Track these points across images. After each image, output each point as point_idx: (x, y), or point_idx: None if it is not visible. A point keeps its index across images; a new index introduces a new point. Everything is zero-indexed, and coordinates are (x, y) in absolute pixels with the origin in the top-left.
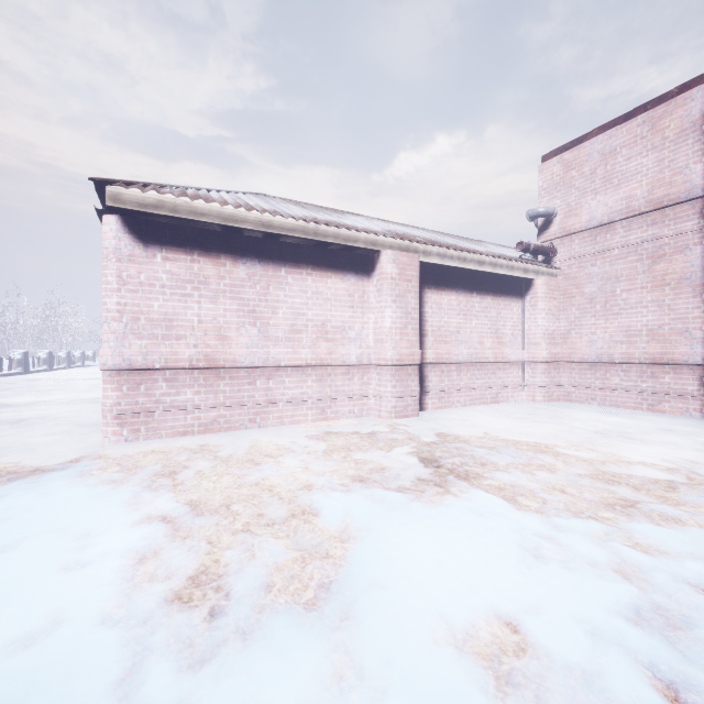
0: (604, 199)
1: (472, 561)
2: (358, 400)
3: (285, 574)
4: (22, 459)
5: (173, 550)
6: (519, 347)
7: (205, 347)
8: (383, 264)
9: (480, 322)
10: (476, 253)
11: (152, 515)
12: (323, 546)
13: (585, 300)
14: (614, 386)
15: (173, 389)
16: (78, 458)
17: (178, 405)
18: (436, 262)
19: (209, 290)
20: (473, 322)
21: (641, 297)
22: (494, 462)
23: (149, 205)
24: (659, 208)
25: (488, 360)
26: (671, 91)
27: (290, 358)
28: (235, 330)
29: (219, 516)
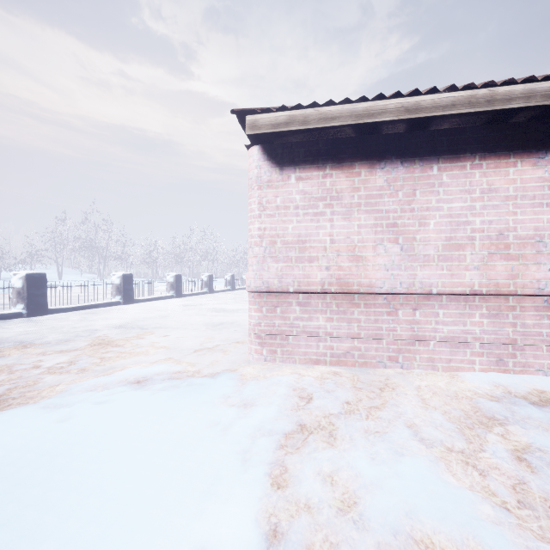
0: None
1: None
2: None
3: None
4: (190, 364)
5: None
6: None
7: (337, 269)
8: None
9: None
10: None
11: None
12: None
13: None
14: None
15: (305, 314)
16: (220, 374)
17: (310, 331)
18: None
19: (342, 206)
20: None
21: None
22: None
23: (280, 123)
24: None
25: None
26: None
27: (446, 282)
28: (371, 249)
29: None
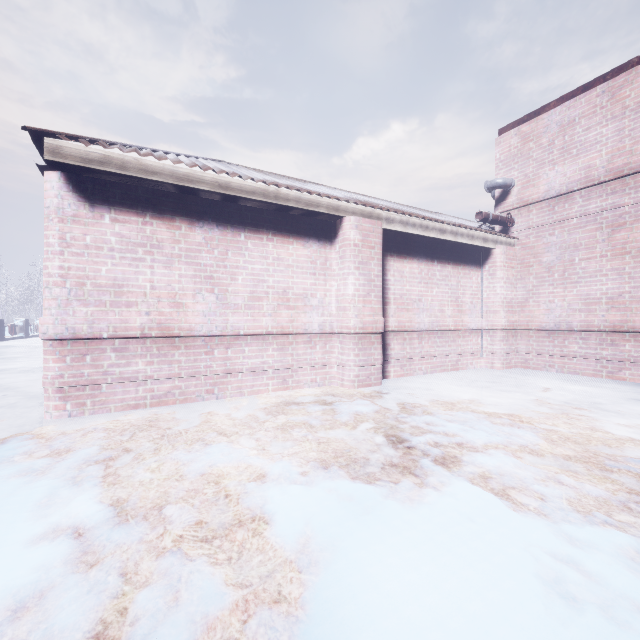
0: (562, 169)
1: (481, 613)
2: (320, 369)
3: (217, 639)
4: None
5: (66, 592)
6: (478, 315)
7: (158, 314)
8: (346, 230)
9: (440, 291)
10: (438, 221)
11: (60, 526)
12: (275, 577)
13: (543, 269)
14: (572, 354)
15: (123, 360)
16: (7, 438)
17: (129, 376)
18: (398, 229)
19: (163, 255)
20: (434, 291)
21: (601, 265)
22: (470, 441)
23: (93, 160)
24: (619, 177)
25: (449, 328)
26: (631, 61)
27: (250, 326)
28: (192, 297)
29: (146, 526)
